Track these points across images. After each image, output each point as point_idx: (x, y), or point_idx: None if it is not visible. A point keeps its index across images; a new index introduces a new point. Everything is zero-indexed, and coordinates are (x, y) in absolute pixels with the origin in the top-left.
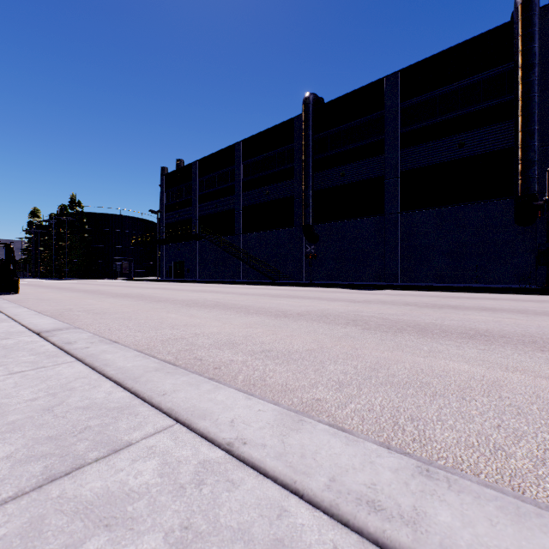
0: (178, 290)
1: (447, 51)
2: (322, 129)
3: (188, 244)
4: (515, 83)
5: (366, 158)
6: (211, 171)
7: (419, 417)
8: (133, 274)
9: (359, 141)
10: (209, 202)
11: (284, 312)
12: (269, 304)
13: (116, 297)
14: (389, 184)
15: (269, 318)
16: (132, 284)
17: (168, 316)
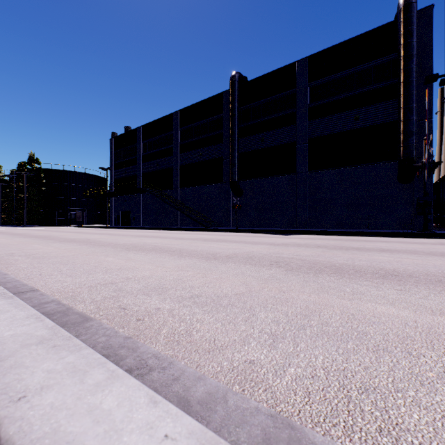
0: (123, 235)
1: (345, 43)
2: (245, 103)
3: (133, 197)
4: (398, 70)
5: (282, 127)
6: (153, 136)
7: (373, 386)
8: (86, 221)
9: (276, 113)
10: (152, 161)
11: (214, 255)
12: (201, 248)
13: (63, 242)
14: (299, 149)
15: (200, 261)
16: (83, 230)
17: (105, 260)
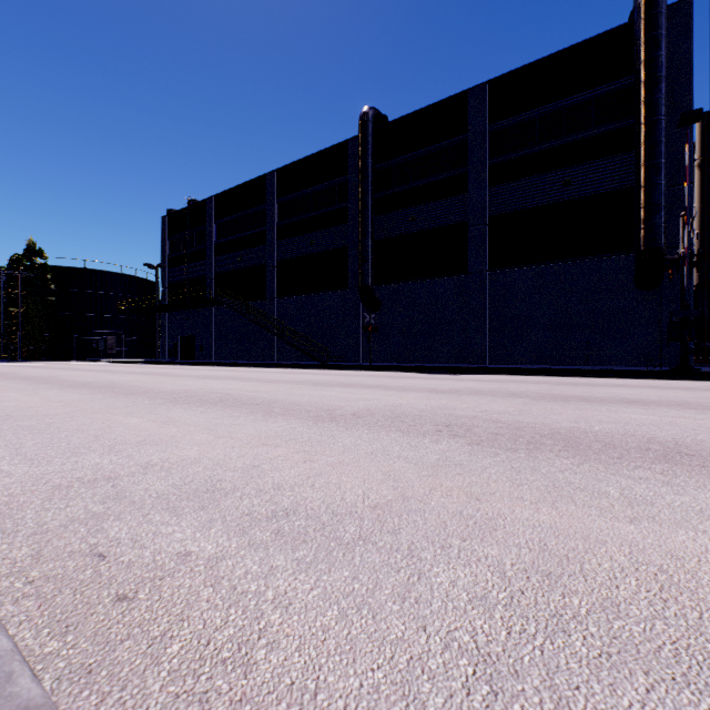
0: (177, 376)
1: (549, 59)
2: (385, 158)
3: (200, 312)
4: (636, 102)
5: (444, 197)
6: (233, 212)
7: None
8: (123, 353)
9: (435, 175)
10: (231, 253)
11: (330, 411)
12: (308, 398)
13: (65, 387)
14: (474, 233)
15: (304, 424)
16: (114, 367)
17: (122, 423)
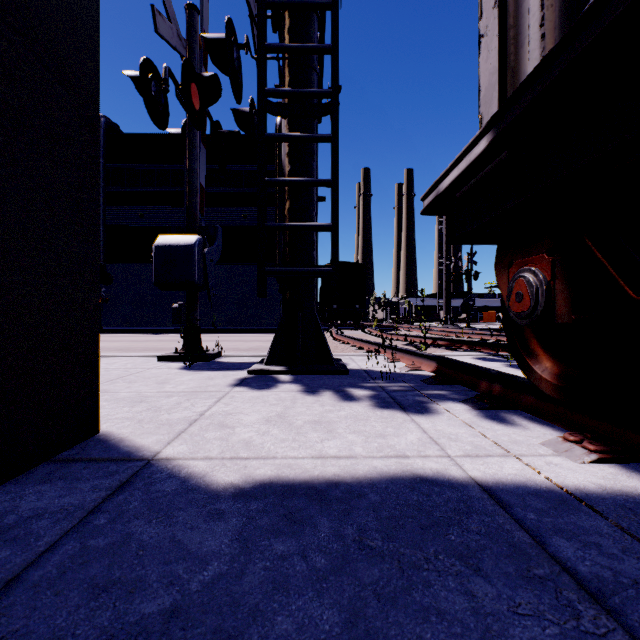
0: None
1: None
2: (117, 160)
3: None
4: None
5: (167, 205)
6: None
7: None
8: None
9: (160, 187)
10: None
11: None
12: None
13: None
14: None
15: None
16: None
17: None
